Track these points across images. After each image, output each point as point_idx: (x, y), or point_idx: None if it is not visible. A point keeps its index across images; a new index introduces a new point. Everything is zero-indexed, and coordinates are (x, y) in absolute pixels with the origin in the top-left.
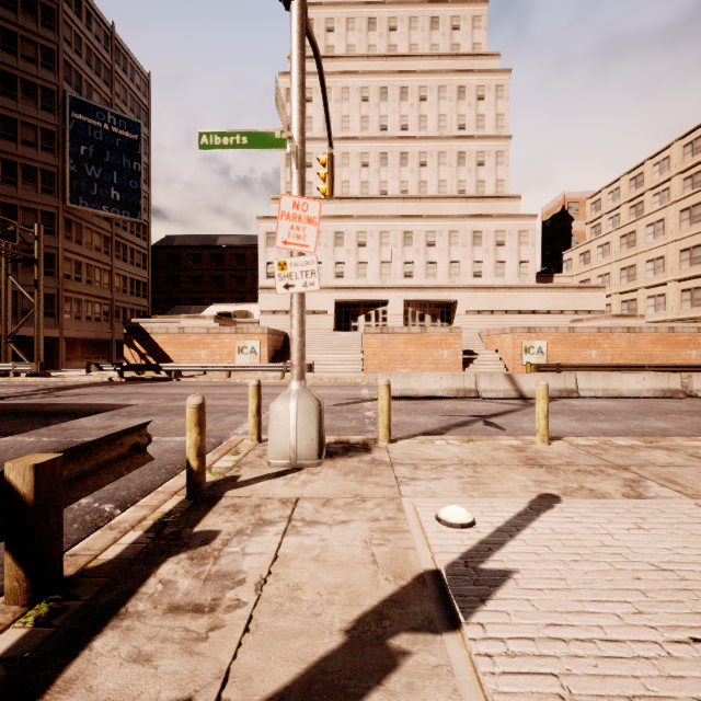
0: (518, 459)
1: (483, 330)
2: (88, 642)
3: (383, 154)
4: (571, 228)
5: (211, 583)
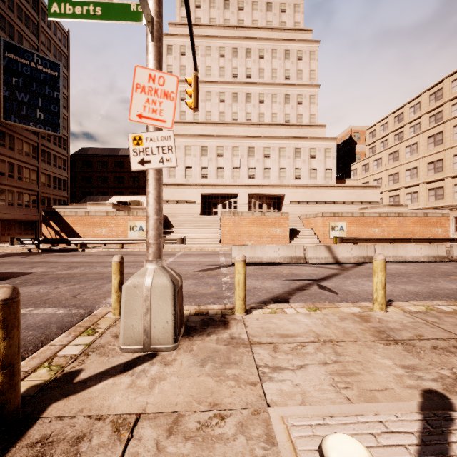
0: (369, 332)
1: (301, 214)
2: None
3: (235, 94)
4: (355, 149)
5: None
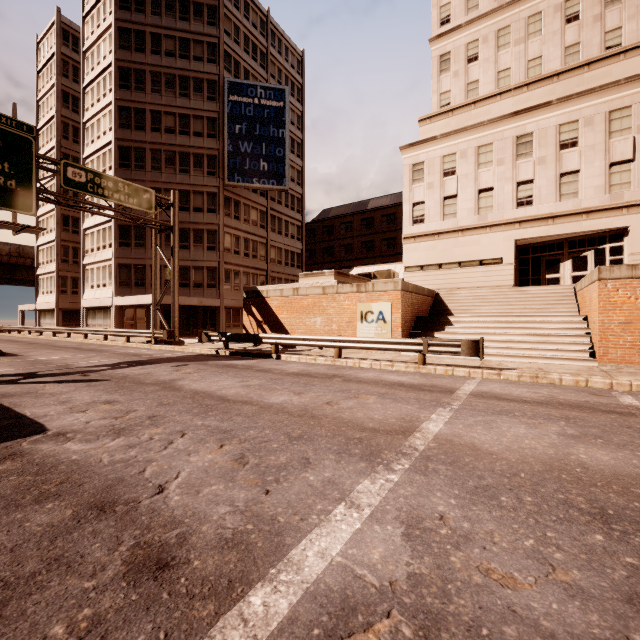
0: None
1: None
2: None
3: None
4: None
5: None
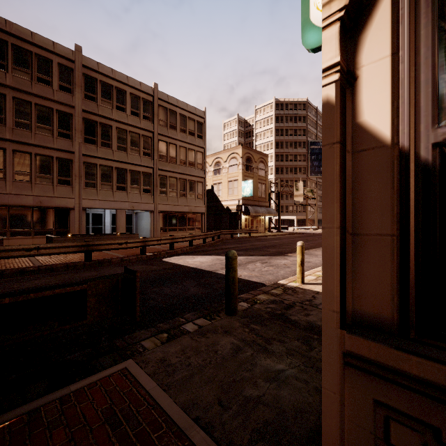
0: None
1: None
2: None
3: None
4: None
5: None
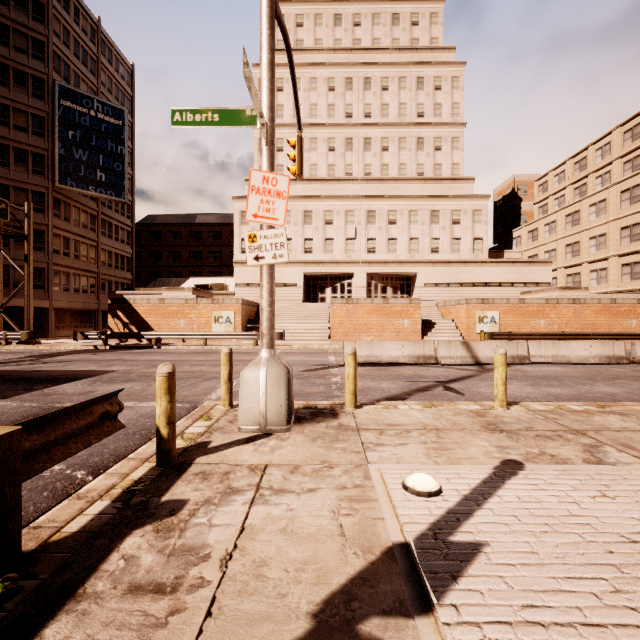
0: (479, 424)
1: (440, 301)
2: (39, 629)
3: (349, 140)
4: (520, 208)
5: (175, 558)
